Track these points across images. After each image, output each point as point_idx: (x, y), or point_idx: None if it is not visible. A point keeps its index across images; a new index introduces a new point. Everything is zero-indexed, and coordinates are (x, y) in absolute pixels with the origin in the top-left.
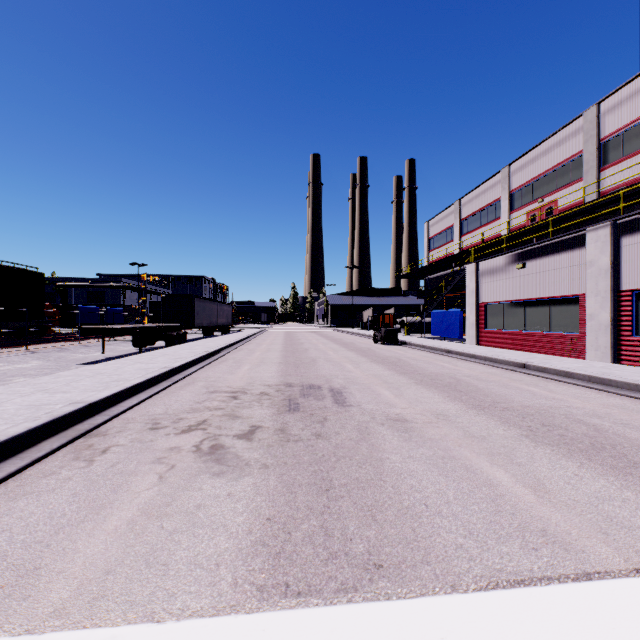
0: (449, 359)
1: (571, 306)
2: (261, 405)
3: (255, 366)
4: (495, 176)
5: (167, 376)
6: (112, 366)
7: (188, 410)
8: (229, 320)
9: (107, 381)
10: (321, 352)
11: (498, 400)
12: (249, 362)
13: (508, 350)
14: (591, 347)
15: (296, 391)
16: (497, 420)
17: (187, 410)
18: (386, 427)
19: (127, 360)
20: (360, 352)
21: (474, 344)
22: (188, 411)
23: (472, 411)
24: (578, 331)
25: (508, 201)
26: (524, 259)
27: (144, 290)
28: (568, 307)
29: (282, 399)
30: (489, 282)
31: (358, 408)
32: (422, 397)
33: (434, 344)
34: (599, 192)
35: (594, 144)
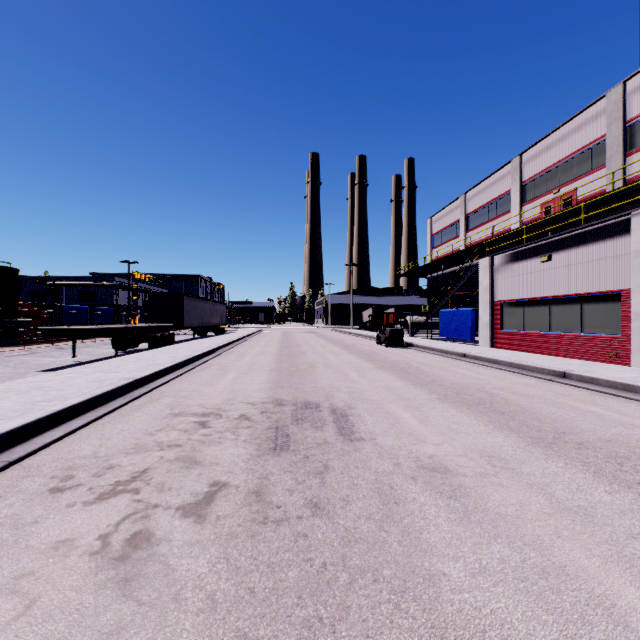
0: (467, 365)
1: (610, 304)
2: (236, 438)
3: (242, 374)
4: (505, 167)
5: (127, 390)
6: (63, 376)
7: (129, 449)
8: (223, 320)
9: (36, 400)
10: (320, 356)
11: (561, 428)
12: (236, 369)
13: (532, 354)
14: (638, 352)
15: (287, 413)
16: (583, 469)
17: (128, 449)
18: (421, 486)
19: (88, 367)
20: (363, 356)
21: (488, 346)
22: (128, 451)
23: (536, 450)
24: (619, 333)
25: (519, 193)
26: (549, 251)
27: (136, 289)
28: (606, 305)
29: (267, 427)
30: (506, 278)
31: (372, 444)
32: (456, 423)
33: (445, 346)
34: (625, 179)
35: (619, 127)
